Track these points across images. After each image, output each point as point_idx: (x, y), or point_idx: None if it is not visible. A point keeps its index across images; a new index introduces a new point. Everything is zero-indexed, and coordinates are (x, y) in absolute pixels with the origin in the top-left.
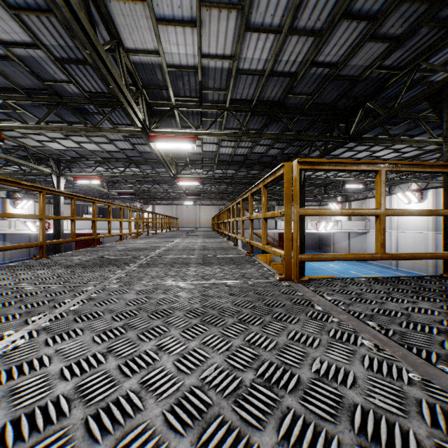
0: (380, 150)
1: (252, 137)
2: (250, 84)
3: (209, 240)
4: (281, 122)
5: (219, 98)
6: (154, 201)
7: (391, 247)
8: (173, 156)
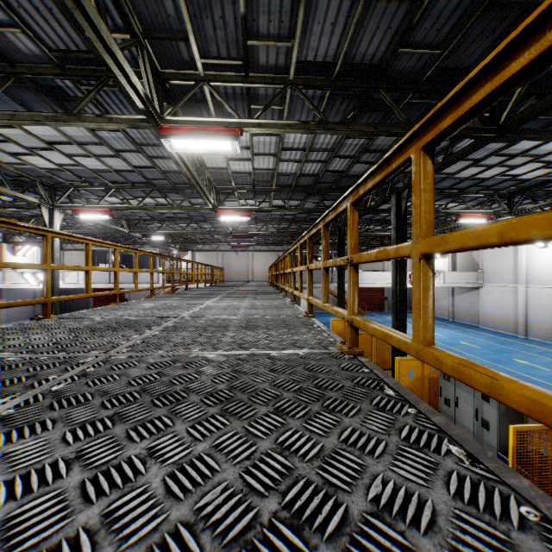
0: (522, 163)
1: (333, 130)
2: (333, 24)
3: (261, 302)
4: (377, 110)
5: (277, 60)
6: (194, 246)
7: (516, 308)
8: (211, 178)
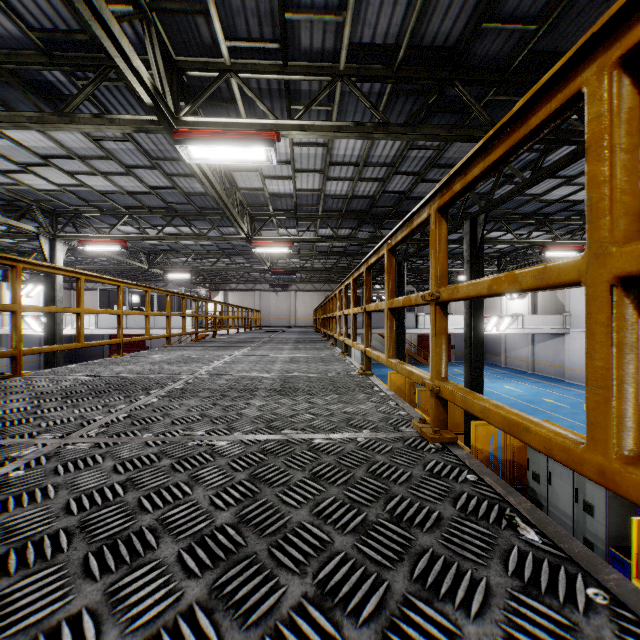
0: None
1: (395, 133)
2: None
3: (304, 353)
4: (450, 111)
5: (324, 43)
6: (226, 285)
7: None
8: (244, 201)
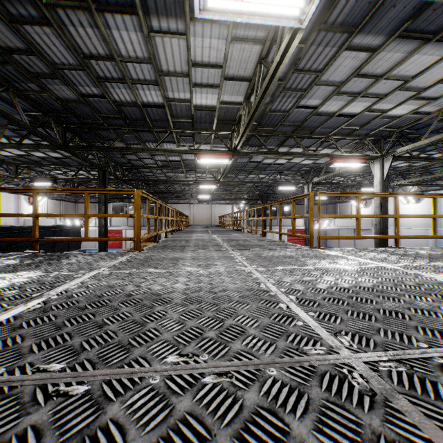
0: None
1: None
2: None
3: None
4: None
5: None
6: None
7: None
8: None
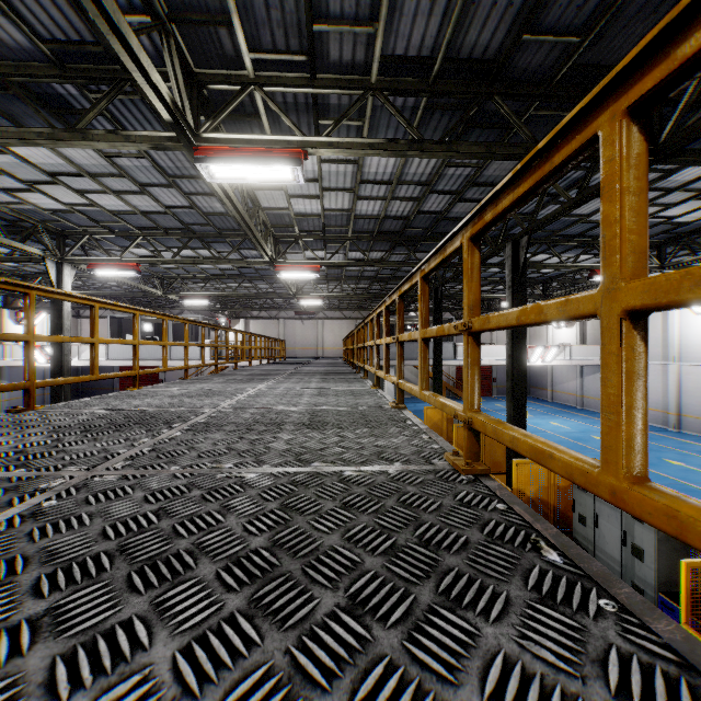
0: (679, 201)
1: (430, 151)
2: None
3: (333, 386)
4: (490, 127)
5: (355, 54)
6: (247, 312)
7: (666, 392)
8: (268, 222)
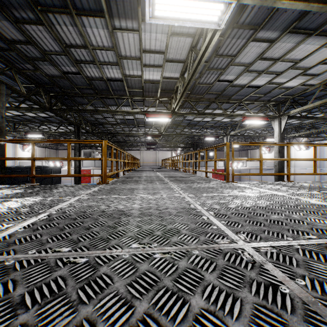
0: None
1: None
2: None
3: None
4: None
5: None
6: None
7: None
8: None
